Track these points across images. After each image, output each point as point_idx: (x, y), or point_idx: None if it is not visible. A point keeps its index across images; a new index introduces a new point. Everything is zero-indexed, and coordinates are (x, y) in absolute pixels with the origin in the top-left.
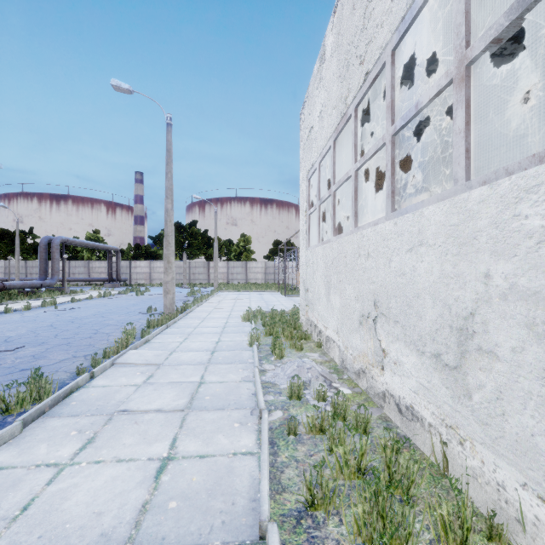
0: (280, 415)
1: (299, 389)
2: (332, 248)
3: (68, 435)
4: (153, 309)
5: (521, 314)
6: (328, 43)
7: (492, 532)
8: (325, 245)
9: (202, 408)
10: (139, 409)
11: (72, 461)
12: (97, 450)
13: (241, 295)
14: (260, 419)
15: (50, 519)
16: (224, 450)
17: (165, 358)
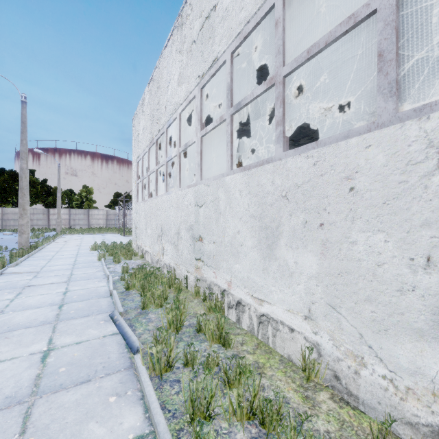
0: (118, 278)
1: (127, 268)
2: (148, 204)
3: (3, 294)
4: (4, 248)
5: (185, 226)
6: (146, 96)
7: (179, 284)
8: (145, 202)
9: (76, 280)
10: (39, 284)
11: (17, 298)
12: (27, 294)
13: (85, 236)
14: (108, 279)
15: (23, 305)
16: (92, 287)
17: (40, 269)
